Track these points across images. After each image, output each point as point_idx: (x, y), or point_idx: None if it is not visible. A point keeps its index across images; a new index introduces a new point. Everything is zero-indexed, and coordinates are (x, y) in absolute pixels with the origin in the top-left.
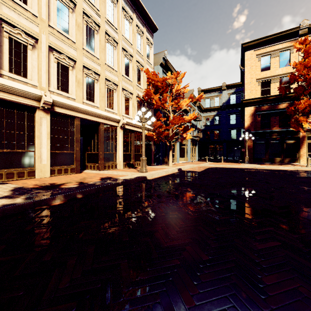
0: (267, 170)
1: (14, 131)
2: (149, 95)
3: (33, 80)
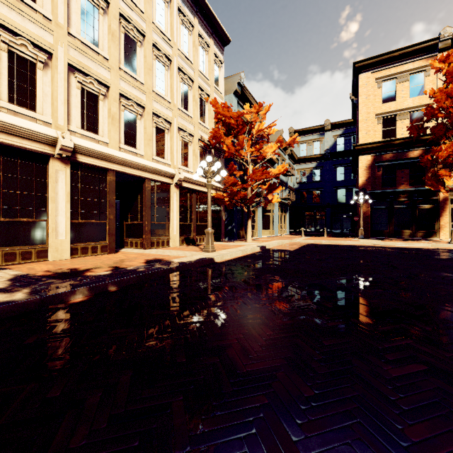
0: (391, 249)
1: (17, 190)
2: (218, 137)
3: (45, 115)
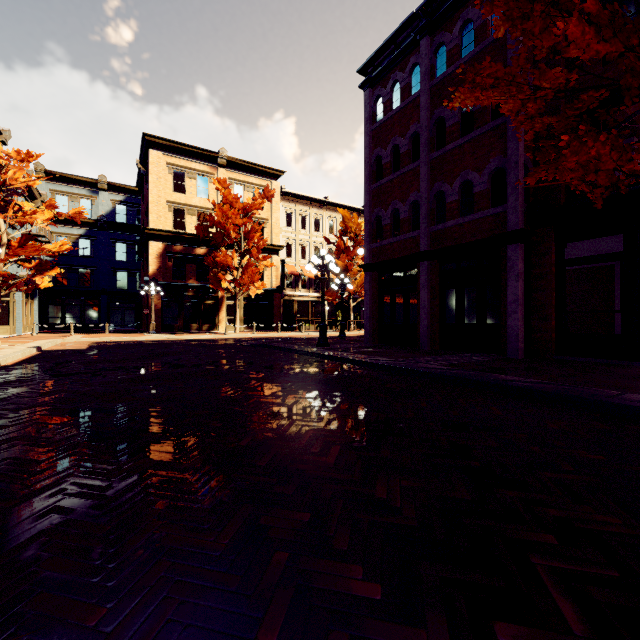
0: (185, 341)
1: None
2: None
3: None
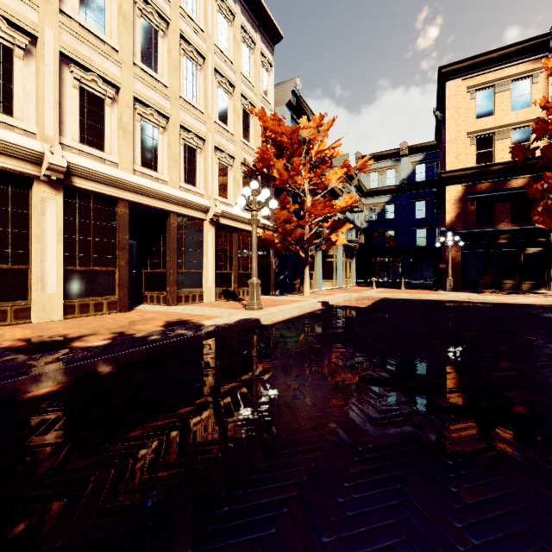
0: (495, 305)
1: None
2: (267, 159)
3: (26, 122)
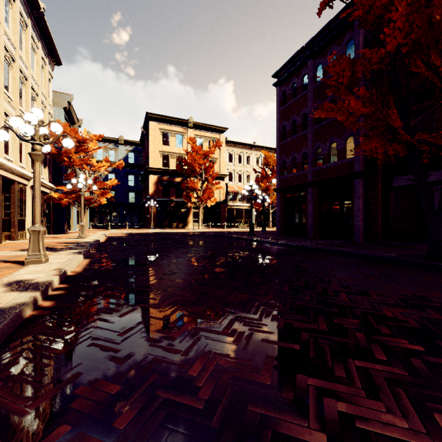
0: (173, 233)
1: None
2: (69, 153)
3: None
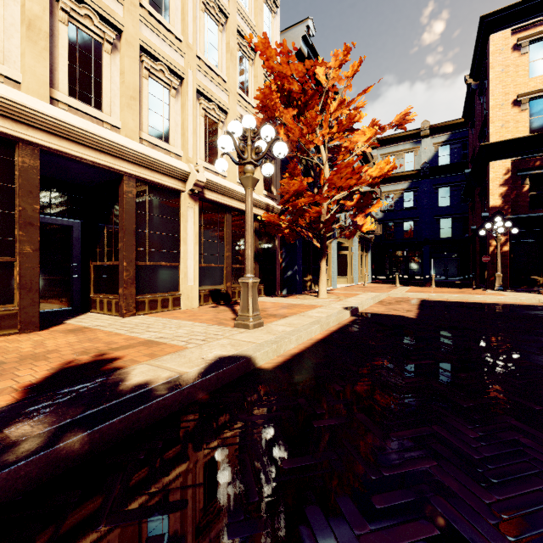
0: None
1: None
2: (270, 107)
3: None
